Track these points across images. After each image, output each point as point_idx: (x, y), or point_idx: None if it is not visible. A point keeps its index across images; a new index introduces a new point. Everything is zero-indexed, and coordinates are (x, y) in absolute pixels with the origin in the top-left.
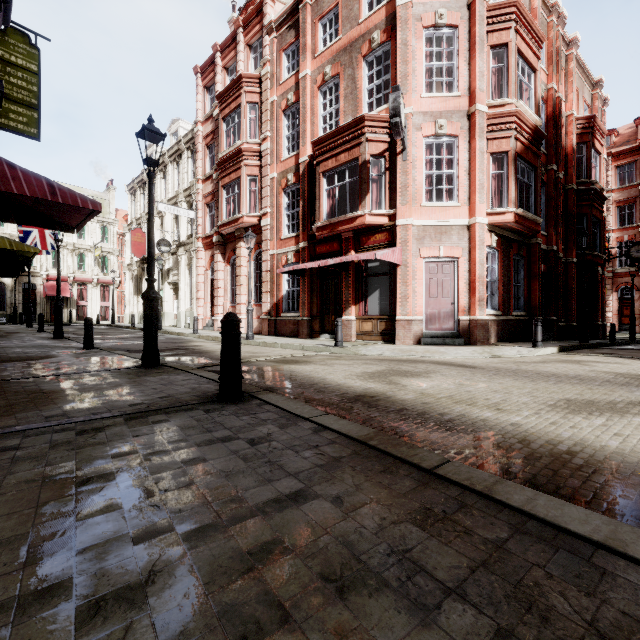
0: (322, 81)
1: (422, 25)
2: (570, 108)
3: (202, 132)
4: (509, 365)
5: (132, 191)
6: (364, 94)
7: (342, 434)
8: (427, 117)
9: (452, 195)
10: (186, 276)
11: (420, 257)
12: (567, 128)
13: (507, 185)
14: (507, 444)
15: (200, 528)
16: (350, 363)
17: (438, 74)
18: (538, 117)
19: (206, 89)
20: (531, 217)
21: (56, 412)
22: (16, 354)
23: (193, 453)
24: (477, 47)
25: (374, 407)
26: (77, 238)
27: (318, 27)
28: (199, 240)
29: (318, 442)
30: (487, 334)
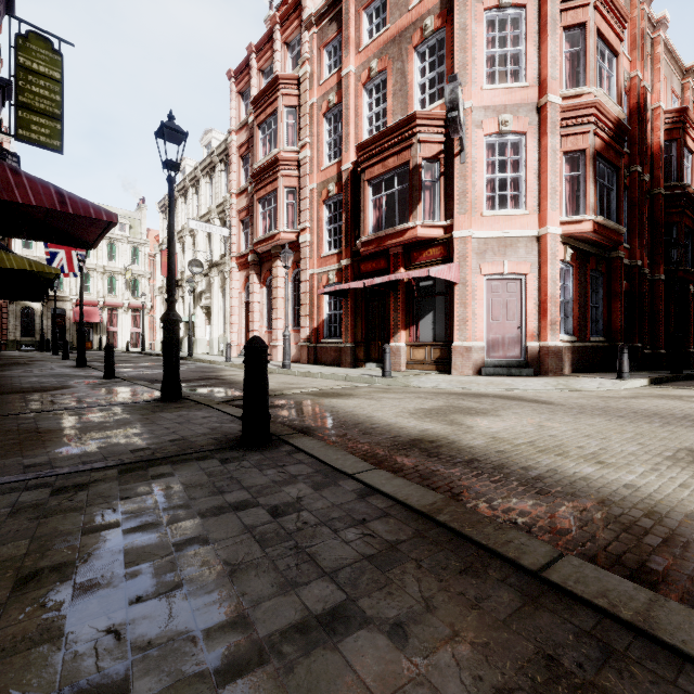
0: (367, 78)
1: (483, 6)
2: (657, 100)
3: (236, 142)
4: (594, 401)
5: (163, 209)
6: (415, 90)
7: (398, 501)
8: (489, 112)
9: (518, 202)
10: (219, 299)
11: (481, 274)
12: (653, 123)
13: (584, 189)
14: (629, 518)
15: (172, 689)
16: (401, 397)
17: (501, 63)
18: (621, 109)
19: (240, 95)
20: (613, 226)
21: (40, 459)
22: (30, 384)
23: (192, 529)
24: (549, 28)
25: (435, 456)
26: (107, 260)
27: (363, 17)
28: (233, 260)
29: (365, 514)
30: (561, 363)
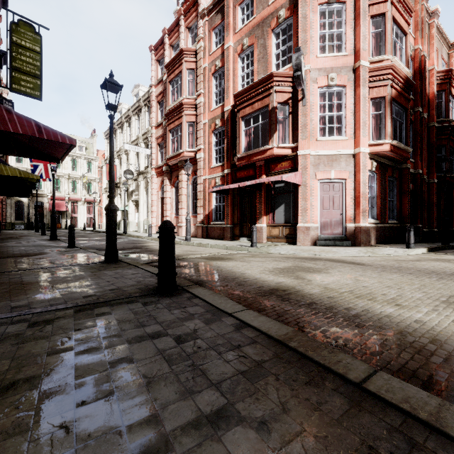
0: (241, 50)
1: (317, 2)
2: (432, 64)
3: (155, 92)
4: (391, 263)
5: (107, 136)
6: (273, 57)
7: (262, 332)
8: (321, 72)
9: (341, 131)
10: (144, 196)
11: (316, 179)
12: (429, 79)
13: (384, 122)
14: (419, 344)
15: None
16: (263, 260)
17: (329, 40)
18: (409, 70)
19: (158, 62)
20: (403, 147)
21: (22, 302)
22: (19, 251)
23: (122, 351)
24: (361, 16)
25: (287, 300)
26: (71, 170)
27: (238, 10)
28: (153, 170)
29: (240, 341)
30: (369, 238)
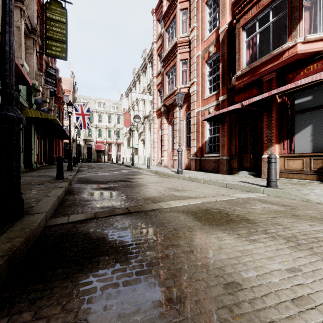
0: None
1: None
2: None
3: (156, 48)
4: None
5: (127, 95)
6: None
7: None
8: None
9: None
10: (148, 135)
11: None
12: None
13: None
14: None
15: None
16: None
17: None
18: None
19: (158, 21)
20: None
21: None
22: None
23: None
24: None
25: None
26: (108, 123)
27: None
28: (154, 112)
29: None
30: None
